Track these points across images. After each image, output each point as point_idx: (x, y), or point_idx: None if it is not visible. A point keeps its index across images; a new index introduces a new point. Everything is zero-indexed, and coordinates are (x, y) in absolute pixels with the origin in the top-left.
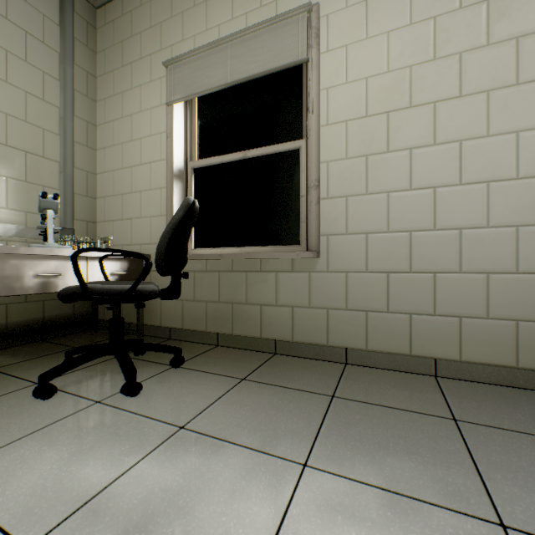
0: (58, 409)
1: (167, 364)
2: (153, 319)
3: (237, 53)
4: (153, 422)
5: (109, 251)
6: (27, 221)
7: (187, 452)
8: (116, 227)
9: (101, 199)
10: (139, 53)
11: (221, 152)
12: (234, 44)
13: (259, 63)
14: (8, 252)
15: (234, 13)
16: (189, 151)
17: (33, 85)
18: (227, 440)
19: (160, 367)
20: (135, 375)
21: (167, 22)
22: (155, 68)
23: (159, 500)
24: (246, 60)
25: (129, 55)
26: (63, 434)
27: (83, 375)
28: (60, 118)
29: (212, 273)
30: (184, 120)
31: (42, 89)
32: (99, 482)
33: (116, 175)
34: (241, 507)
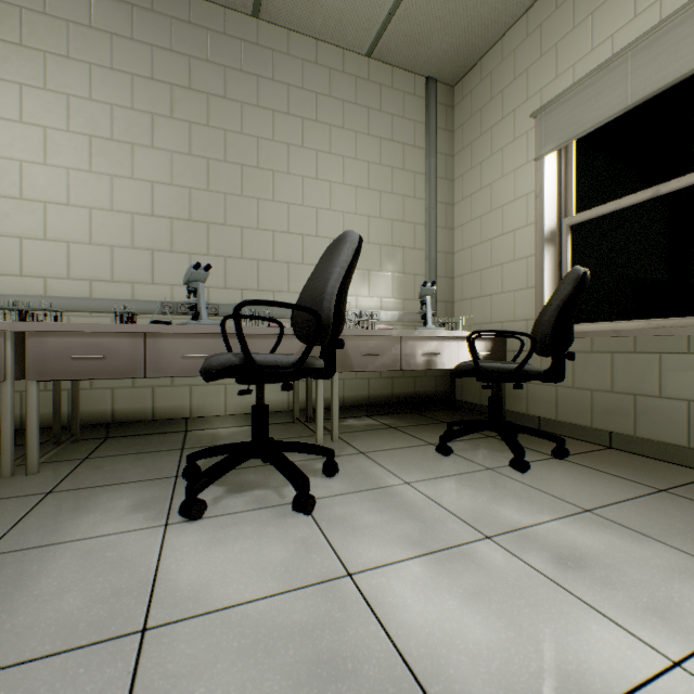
0: (459, 465)
1: (546, 454)
2: (516, 405)
3: (643, 60)
4: (552, 497)
5: (498, 332)
6: (403, 307)
7: (601, 530)
8: (473, 305)
9: (457, 278)
10: (499, 114)
11: (613, 196)
12: (637, 51)
13: (685, 58)
14: (408, 335)
15: (637, 9)
16: (562, 206)
17: (407, 188)
18: (651, 537)
19: (539, 454)
20: (522, 452)
21: (534, 65)
22: (519, 123)
23: (582, 551)
24: (659, 64)
25: (487, 121)
26: (472, 483)
27: (464, 446)
28: (425, 209)
29: (600, 355)
30: (556, 171)
31: (413, 188)
32: (520, 521)
33: (473, 251)
34: (683, 589)
